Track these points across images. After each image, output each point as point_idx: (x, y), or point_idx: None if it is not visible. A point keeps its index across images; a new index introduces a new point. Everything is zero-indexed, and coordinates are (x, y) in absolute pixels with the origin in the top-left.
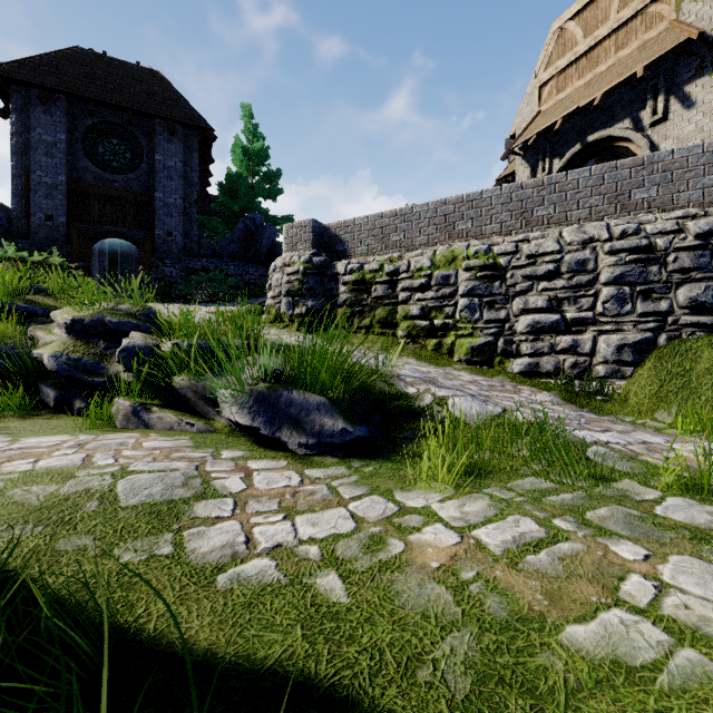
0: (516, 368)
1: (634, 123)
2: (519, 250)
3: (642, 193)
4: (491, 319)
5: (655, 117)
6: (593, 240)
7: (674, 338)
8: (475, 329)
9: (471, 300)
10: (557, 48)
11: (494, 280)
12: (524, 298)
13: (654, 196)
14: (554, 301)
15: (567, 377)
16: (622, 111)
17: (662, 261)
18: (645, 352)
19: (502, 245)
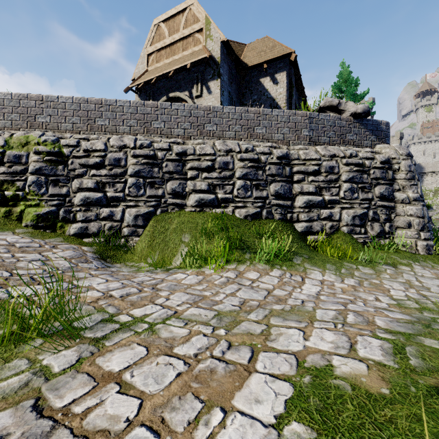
0: (72, 230)
1: (190, 93)
2: (80, 145)
3: (157, 124)
4: (55, 193)
5: (197, 93)
6: (126, 146)
7: (164, 211)
8: (41, 200)
9: (39, 177)
10: (156, 35)
11: (59, 164)
12: (80, 179)
13: (163, 128)
14: (100, 184)
15: (107, 236)
16: (185, 85)
17: (160, 165)
18: (150, 219)
19: (69, 139)
